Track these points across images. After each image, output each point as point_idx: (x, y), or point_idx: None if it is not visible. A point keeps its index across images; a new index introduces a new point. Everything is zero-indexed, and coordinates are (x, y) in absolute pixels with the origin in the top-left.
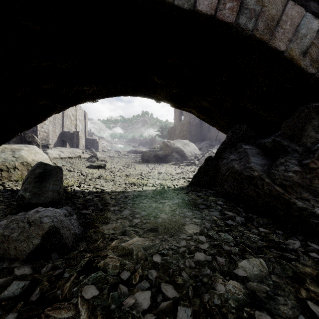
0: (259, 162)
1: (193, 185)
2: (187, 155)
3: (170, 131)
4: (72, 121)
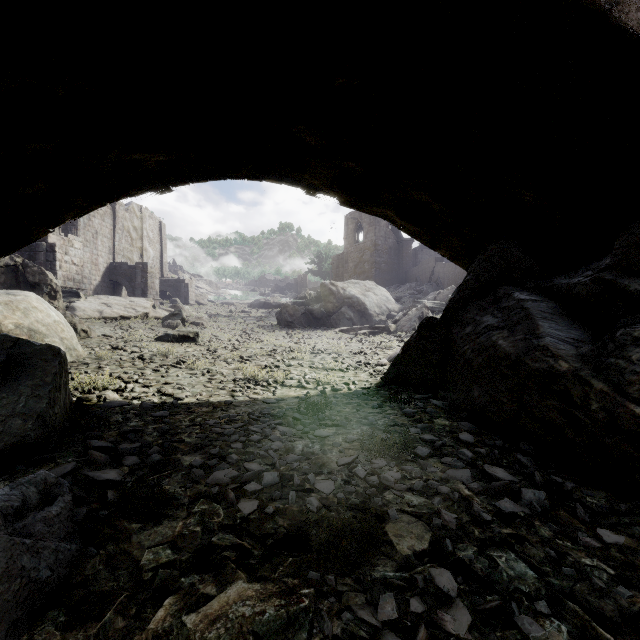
0: (563, 334)
1: (391, 384)
2: (371, 313)
3: (337, 264)
4: (132, 242)
